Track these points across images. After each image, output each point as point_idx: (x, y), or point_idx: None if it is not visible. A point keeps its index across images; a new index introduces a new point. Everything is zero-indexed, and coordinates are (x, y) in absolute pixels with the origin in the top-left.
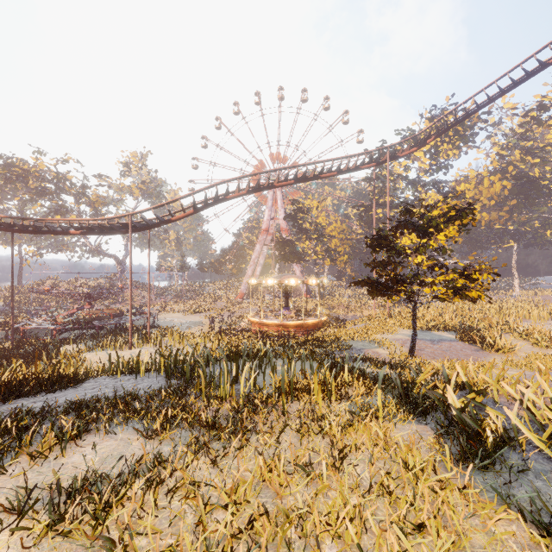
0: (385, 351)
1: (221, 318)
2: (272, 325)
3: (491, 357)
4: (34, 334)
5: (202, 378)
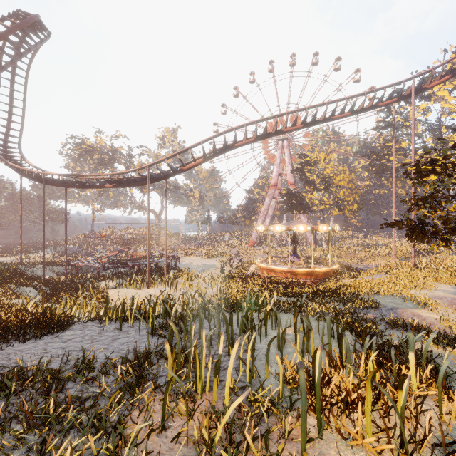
0: (429, 314)
1: (232, 263)
2: (279, 271)
3: None
4: (85, 270)
5: (168, 356)
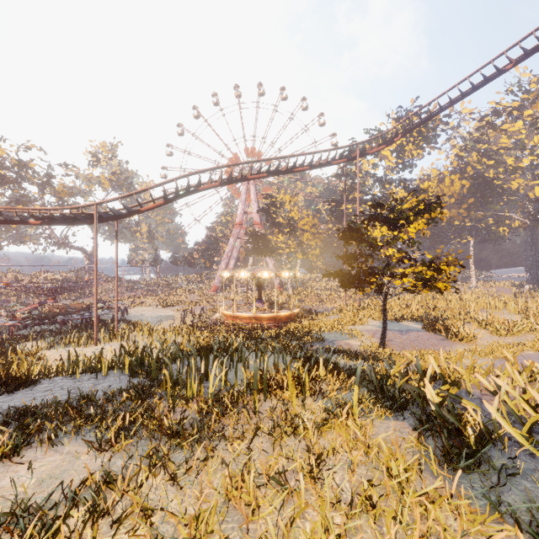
0: (356, 342)
1: (193, 312)
2: (245, 318)
3: (456, 346)
4: None
5: (167, 376)
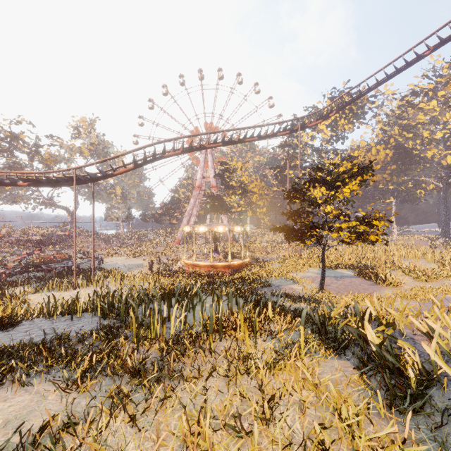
0: (298, 287)
1: (159, 261)
2: (203, 266)
3: (384, 290)
4: None
5: (133, 319)
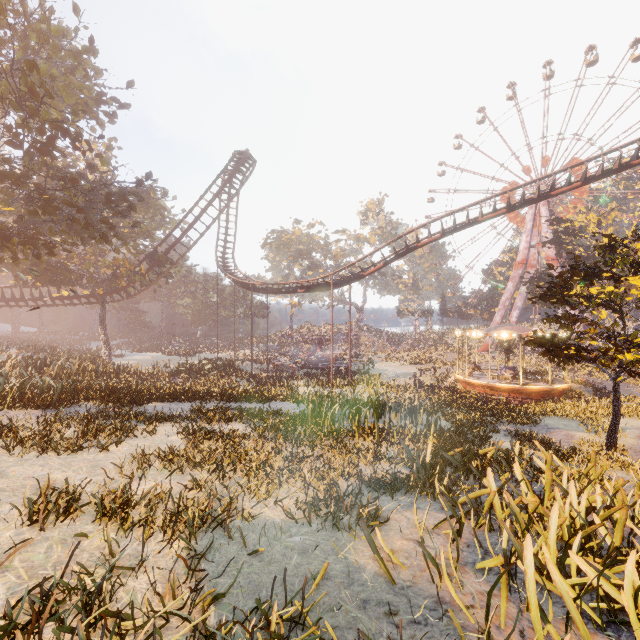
0: (588, 437)
1: (434, 372)
2: (478, 386)
3: None
4: (282, 369)
5: (309, 408)
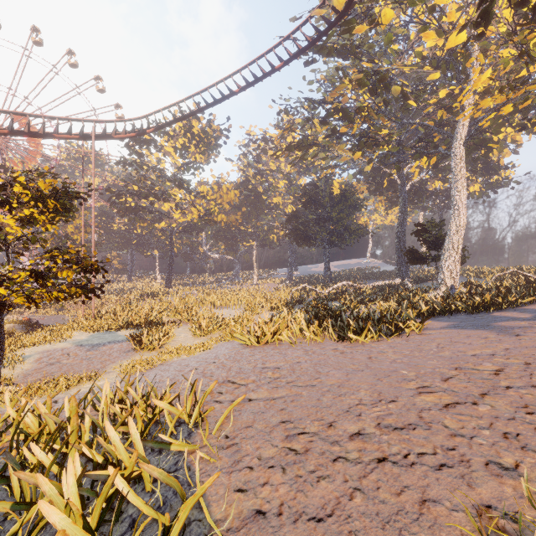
0: None
1: None
2: None
3: (129, 359)
4: None
5: None
